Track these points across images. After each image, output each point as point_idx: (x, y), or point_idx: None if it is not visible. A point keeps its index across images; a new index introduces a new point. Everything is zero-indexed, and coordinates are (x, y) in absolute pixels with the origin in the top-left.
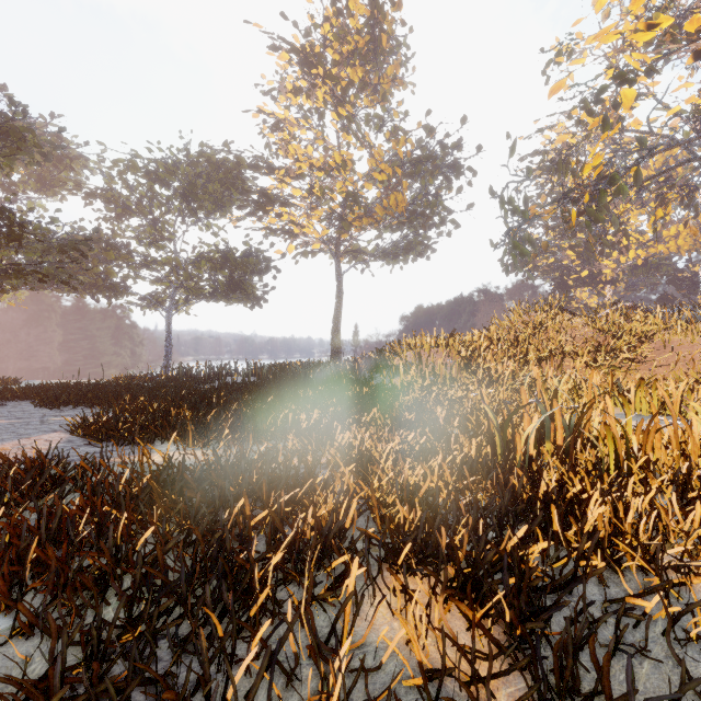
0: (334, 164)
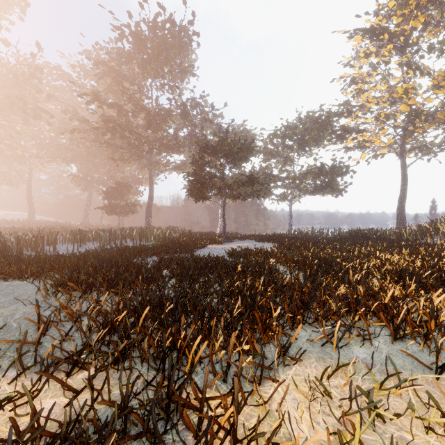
0: (397, 95)
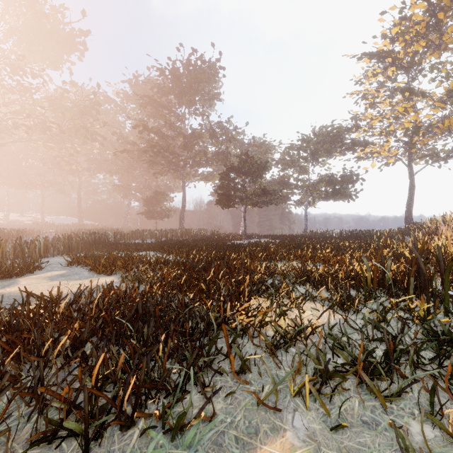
0: (398, 113)
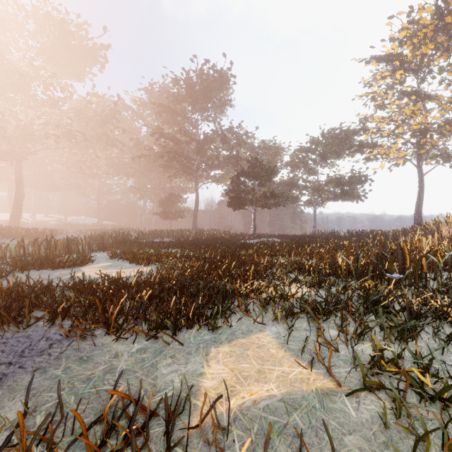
0: (405, 116)
